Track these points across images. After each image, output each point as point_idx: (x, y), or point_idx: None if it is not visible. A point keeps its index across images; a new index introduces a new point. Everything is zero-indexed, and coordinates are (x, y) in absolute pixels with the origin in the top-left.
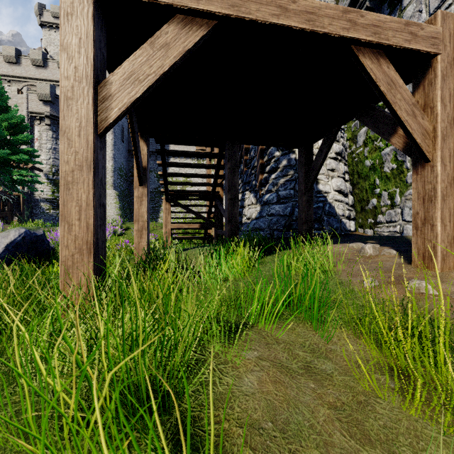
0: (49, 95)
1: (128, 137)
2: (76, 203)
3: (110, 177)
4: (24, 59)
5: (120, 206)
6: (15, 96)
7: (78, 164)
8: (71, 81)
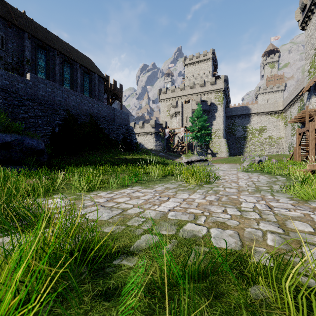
0: (200, 101)
1: (226, 109)
2: (312, 152)
3: (222, 132)
4: (186, 87)
5: (227, 146)
6: (187, 104)
7: (313, 148)
8: (312, 139)
